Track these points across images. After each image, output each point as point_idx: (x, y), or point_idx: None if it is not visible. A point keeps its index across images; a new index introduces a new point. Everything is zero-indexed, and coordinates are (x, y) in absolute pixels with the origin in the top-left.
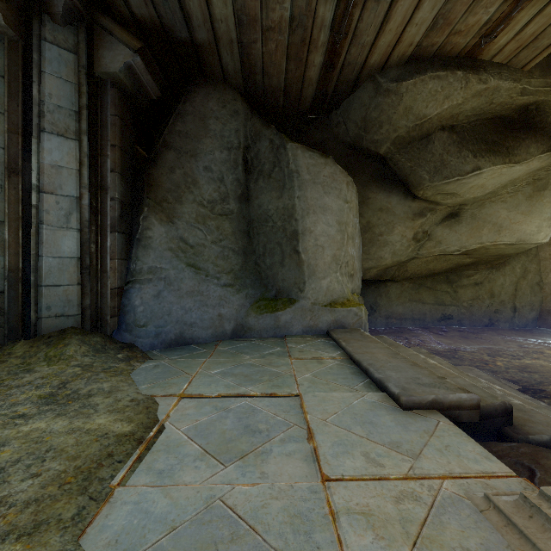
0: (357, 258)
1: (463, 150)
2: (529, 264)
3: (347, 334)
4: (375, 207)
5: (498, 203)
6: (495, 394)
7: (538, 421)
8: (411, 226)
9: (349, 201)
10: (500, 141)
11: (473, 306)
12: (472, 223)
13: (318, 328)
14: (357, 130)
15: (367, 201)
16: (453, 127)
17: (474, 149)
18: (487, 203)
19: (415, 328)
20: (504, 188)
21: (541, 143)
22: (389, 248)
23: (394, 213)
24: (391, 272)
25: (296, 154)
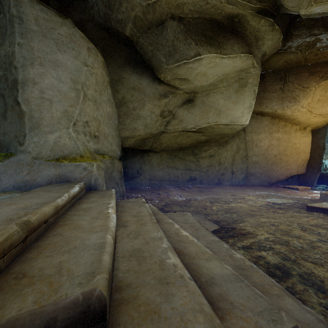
0: (107, 124)
1: (188, 38)
2: (241, 144)
3: (53, 186)
4: (129, 85)
5: (218, 94)
6: (157, 249)
7: (169, 314)
8: (158, 105)
9: (91, 65)
10: (214, 37)
11: (208, 171)
12: (202, 107)
13: (36, 183)
14: (104, 8)
15: (122, 80)
16: (181, 20)
17: (196, 39)
18: (211, 93)
19: (170, 186)
20: (221, 82)
21: (241, 45)
22: (141, 121)
23: (145, 92)
24: (149, 143)
25: (21, 0)
